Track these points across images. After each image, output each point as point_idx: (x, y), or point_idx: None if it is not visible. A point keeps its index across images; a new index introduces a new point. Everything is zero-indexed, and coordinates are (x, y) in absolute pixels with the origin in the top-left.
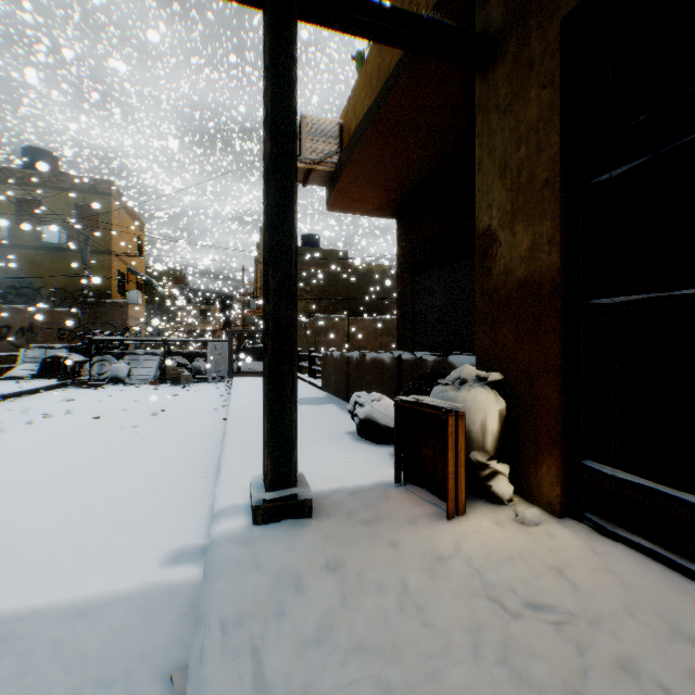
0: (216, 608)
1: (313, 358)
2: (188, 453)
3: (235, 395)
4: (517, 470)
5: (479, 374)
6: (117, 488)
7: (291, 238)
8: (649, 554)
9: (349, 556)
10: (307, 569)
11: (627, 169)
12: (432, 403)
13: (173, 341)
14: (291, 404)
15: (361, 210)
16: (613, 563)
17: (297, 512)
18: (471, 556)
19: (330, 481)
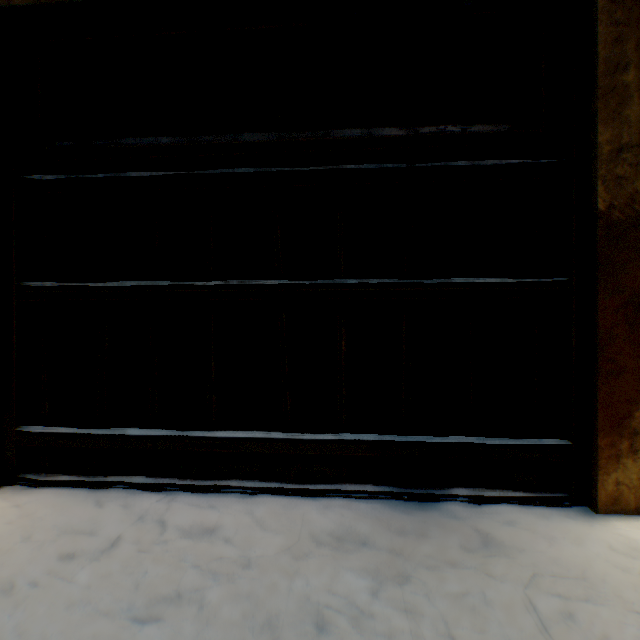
0: None
1: None
2: None
3: None
4: None
5: None
6: None
7: None
8: (72, 484)
9: None
10: None
11: (57, 179)
12: None
13: None
14: None
15: None
16: (35, 506)
17: None
18: None
19: None
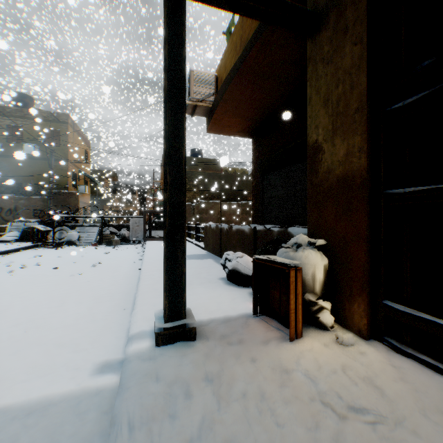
0: (126, 412)
1: (198, 229)
2: (114, 292)
3: (147, 253)
4: (336, 306)
5: (310, 240)
6: (65, 317)
7: (182, 147)
8: (432, 367)
9: (222, 370)
10: (193, 380)
11: (415, 99)
12: (279, 261)
13: (107, 217)
14: (182, 262)
15: (229, 132)
16: (407, 374)
17: (186, 336)
18: (308, 369)
19: (209, 313)
